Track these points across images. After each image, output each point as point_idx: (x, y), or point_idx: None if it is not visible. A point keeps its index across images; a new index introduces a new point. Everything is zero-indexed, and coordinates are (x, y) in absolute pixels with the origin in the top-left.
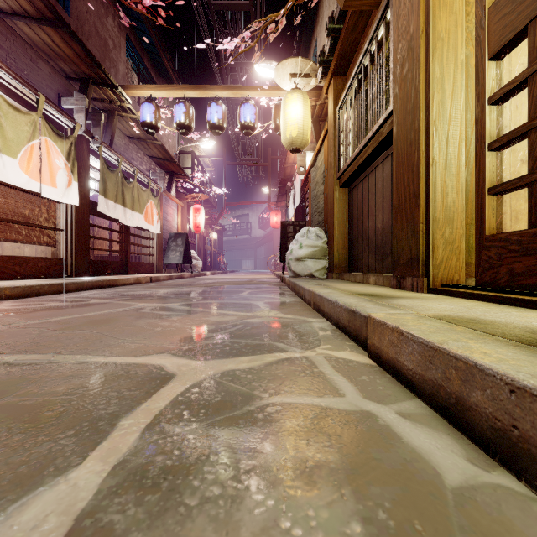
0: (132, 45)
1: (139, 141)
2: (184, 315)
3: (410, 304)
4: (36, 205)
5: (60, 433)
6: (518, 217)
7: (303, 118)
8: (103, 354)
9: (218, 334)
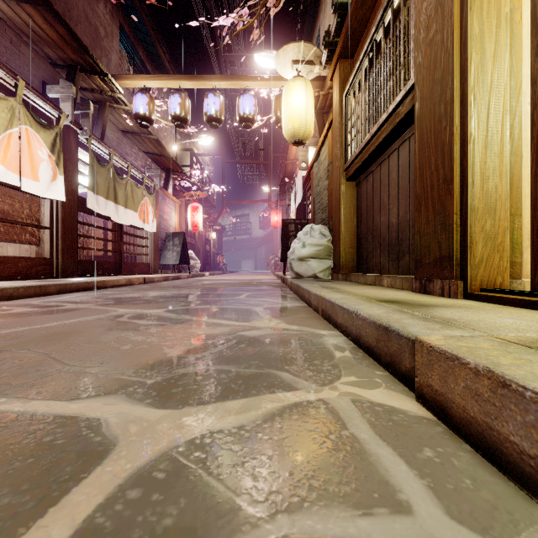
0: (126, 35)
1: (134, 135)
2: (166, 326)
3: (460, 317)
4: (17, 201)
5: None
6: None
7: (306, 108)
8: (25, 395)
9: (202, 356)
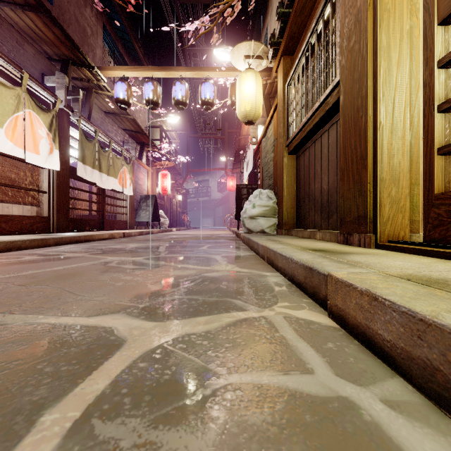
0: (108, 33)
1: (114, 116)
2: (146, 269)
3: (366, 260)
4: (21, 170)
5: None
6: None
7: (255, 94)
8: (56, 313)
9: (177, 289)
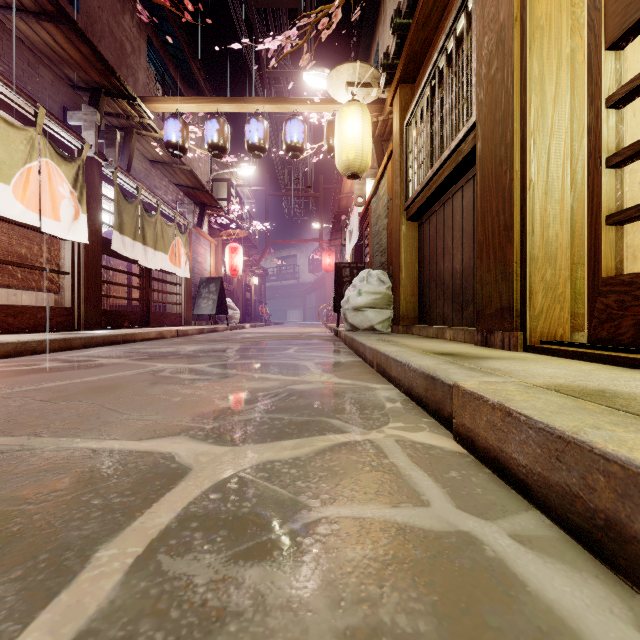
0: (155, 50)
1: (164, 166)
2: (212, 380)
3: (507, 367)
4: (35, 243)
5: (0, 574)
6: (636, 256)
7: (362, 137)
8: (97, 436)
9: (254, 406)
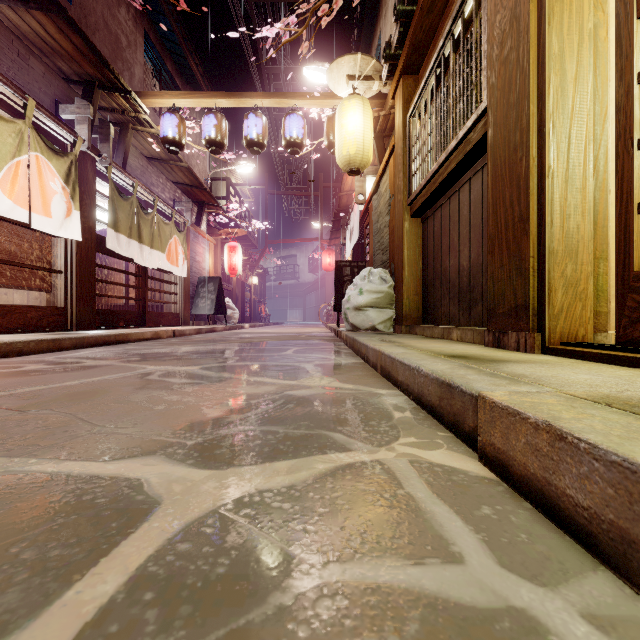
0: (152, 44)
1: (161, 163)
2: (203, 385)
3: (532, 372)
4: (25, 240)
5: None
6: None
7: (363, 131)
8: (57, 456)
9: (246, 416)
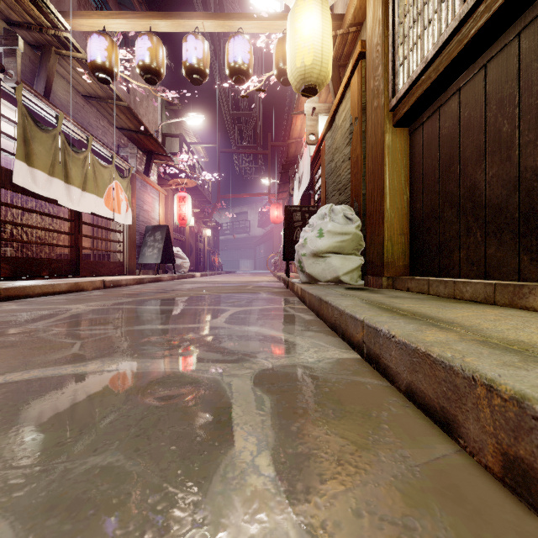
0: None
1: (100, 103)
2: None
3: None
4: None
5: None
6: None
7: (322, 36)
8: None
9: None
